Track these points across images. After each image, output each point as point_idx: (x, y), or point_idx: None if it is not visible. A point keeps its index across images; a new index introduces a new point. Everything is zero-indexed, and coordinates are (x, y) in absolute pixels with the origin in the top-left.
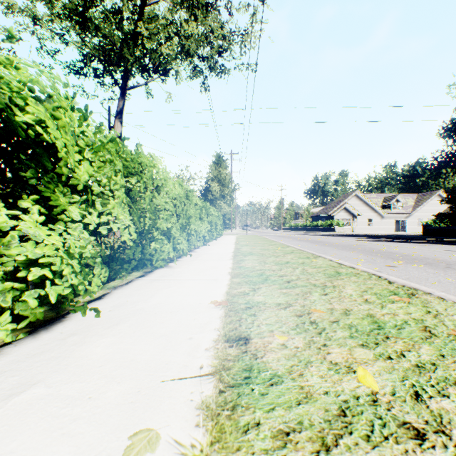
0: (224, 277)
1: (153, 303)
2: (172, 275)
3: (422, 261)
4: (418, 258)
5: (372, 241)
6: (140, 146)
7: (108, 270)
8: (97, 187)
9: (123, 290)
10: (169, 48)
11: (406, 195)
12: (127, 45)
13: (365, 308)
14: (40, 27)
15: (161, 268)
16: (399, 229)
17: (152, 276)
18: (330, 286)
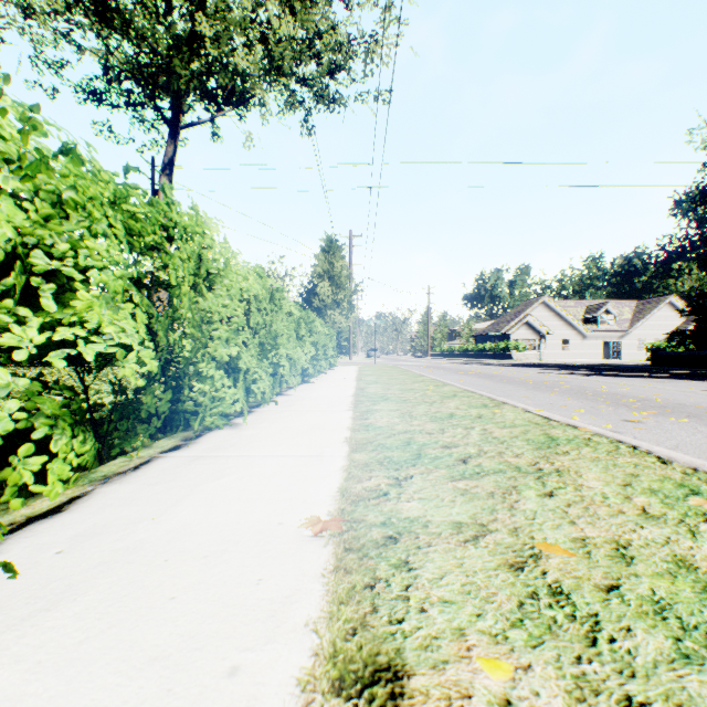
0: (336, 450)
1: (173, 524)
2: (235, 445)
3: (679, 411)
4: (670, 406)
5: (576, 374)
6: (170, 191)
7: (89, 443)
8: (46, 261)
9: (121, 485)
10: (249, 58)
11: (620, 303)
12: (178, 53)
13: (656, 536)
14: (39, 25)
15: (219, 428)
16: (609, 355)
17: (195, 447)
18: (552, 472)
